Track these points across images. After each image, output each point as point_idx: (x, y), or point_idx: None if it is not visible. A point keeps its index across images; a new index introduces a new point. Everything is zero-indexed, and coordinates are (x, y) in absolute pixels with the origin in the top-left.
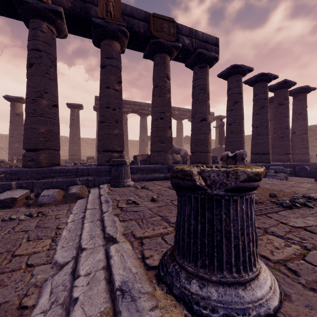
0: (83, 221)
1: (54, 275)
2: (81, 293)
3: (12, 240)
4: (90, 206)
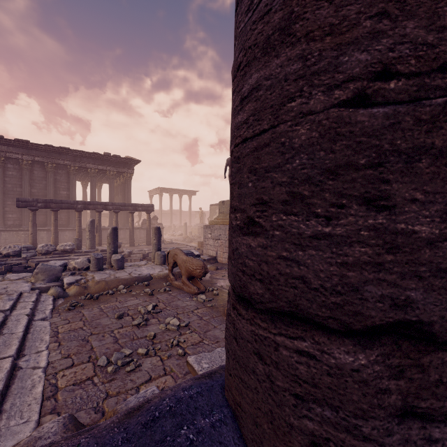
0: (23, 349)
1: (47, 318)
2: (29, 305)
3: (97, 326)
4: (4, 364)
